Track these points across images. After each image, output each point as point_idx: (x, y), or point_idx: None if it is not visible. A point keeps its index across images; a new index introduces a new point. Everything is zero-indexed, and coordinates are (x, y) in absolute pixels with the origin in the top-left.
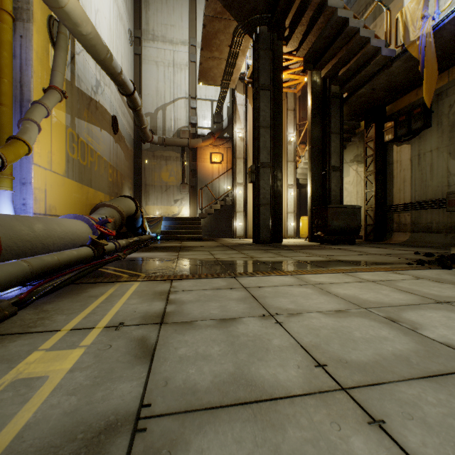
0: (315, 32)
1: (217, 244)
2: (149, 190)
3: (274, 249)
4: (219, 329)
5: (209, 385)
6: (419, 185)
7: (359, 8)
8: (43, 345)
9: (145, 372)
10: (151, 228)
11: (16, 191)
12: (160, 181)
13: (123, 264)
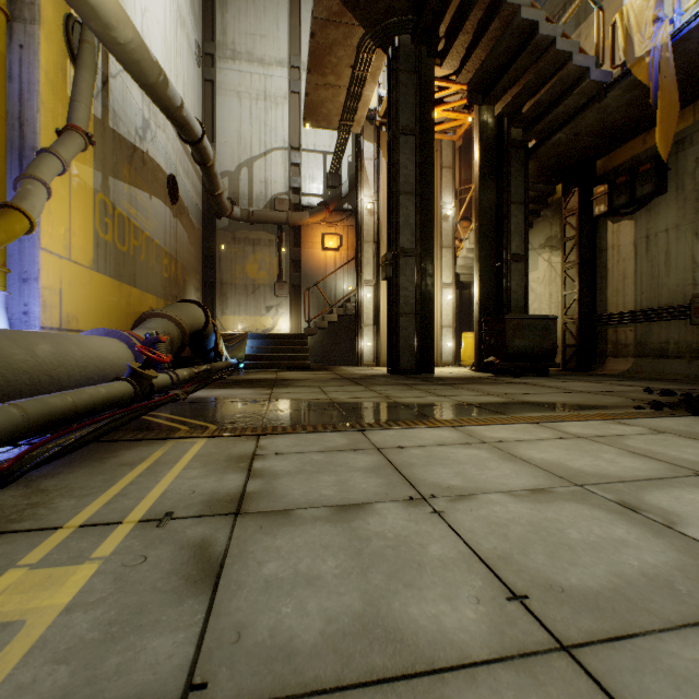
0: (486, 44)
1: (333, 376)
2: (227, 292)
3: (423, 384)
4: (335, 525)
5: (317, 641)
6: (648, 284)
7: (553, 9)
8: (26, 557)
9: (201, 613)
10: (230, 351)
11: (13, 292)
12: (244, 278)
13: (182, 408)
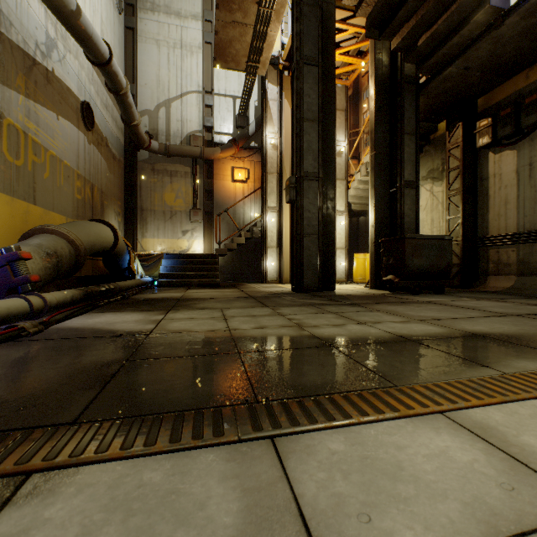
0: None
1: (239, 295)
2: (147, 217)
3: (331, 305)
4: None
5: None
6: (532, 208)
7: None
8: None
9: None
10: (147, 269)
11: None
12: (162, 205)
13: (6, 354)
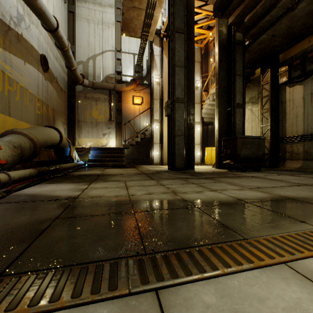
0: None
1: (136, 172)
2: (81, 125)
3: (193, 178)
4: None
5: None
6: (312, 120)
7: None
8: None
9: None
10: (81, 157)
11: None
12: (91, 118)
13: None
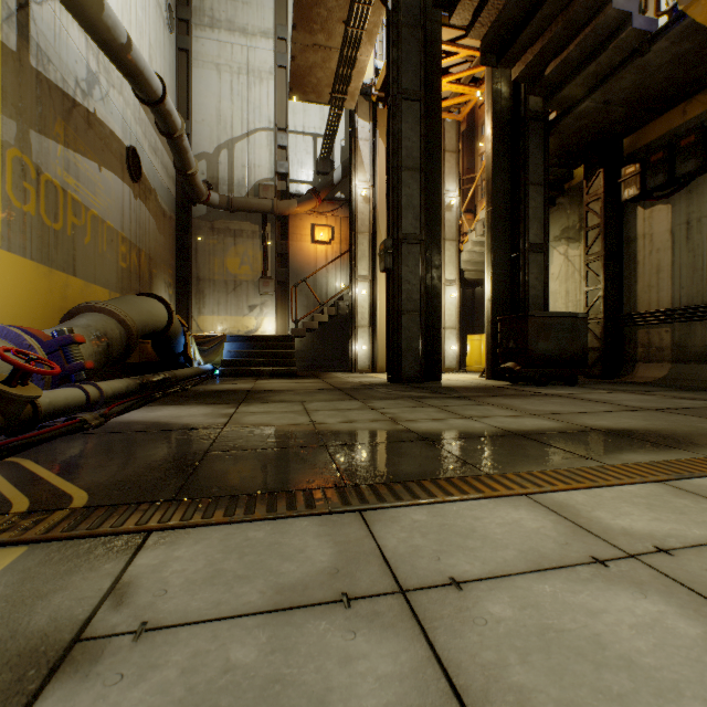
0: None
1: (322, 386)
2: (205, 289)
3: (434, 398)
4: None
5: None
6: (689, 278)
7: None
8: None
9: None
10: (206, 355)
11: None
12: (224, 273)
13: (76, 446)
